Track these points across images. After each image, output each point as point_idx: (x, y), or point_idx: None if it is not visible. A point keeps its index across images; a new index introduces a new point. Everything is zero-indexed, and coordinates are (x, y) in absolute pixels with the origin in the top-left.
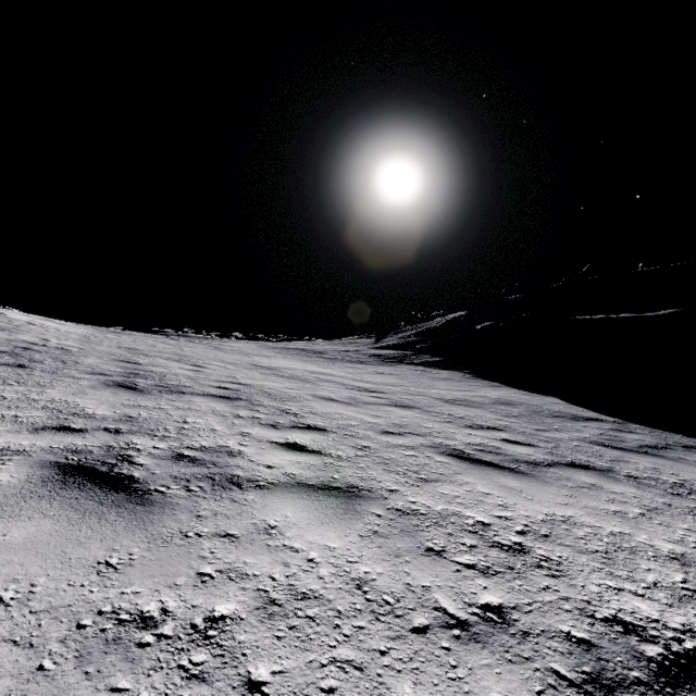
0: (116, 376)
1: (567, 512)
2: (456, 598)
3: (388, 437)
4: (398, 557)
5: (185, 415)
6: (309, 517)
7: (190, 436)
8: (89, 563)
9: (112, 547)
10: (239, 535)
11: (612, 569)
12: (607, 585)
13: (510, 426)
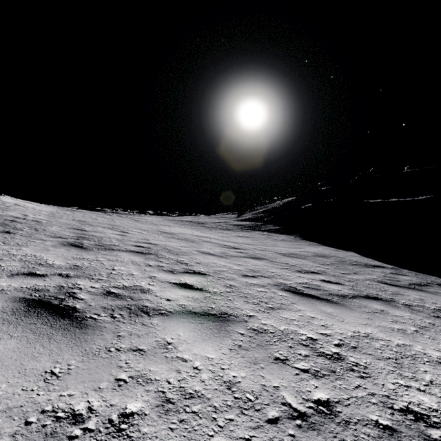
0: (70, 239)
1: (367, 330)
2: (297, 395)
3: (247, 279)
4: (256, 364)
5: (113, 265)
6: (194, 335)
7: (116, 279)
8: (39, 373)
9: (56, 360)
10: (146, 349)
11: (401, 371)
12: (399, 383)
13: (325, 271)
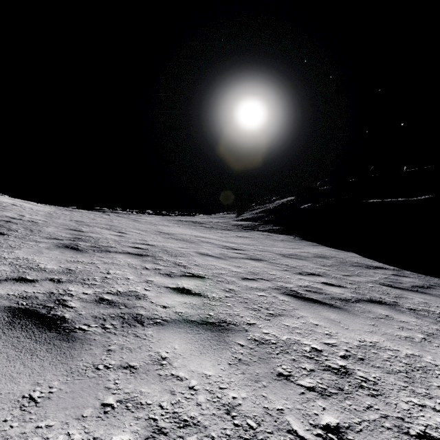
0: (65, 240)
1: (373, 339)
2: (303, 420)
3: (247, 282)
4: (257, 382)
5: (109, 268)
6: (191, 348)
7: (110, 284)
8: (15, 398)
9: (37, 381)
10: (138, 366)
11: (414, 387)
12: (413, 402)
13: (326, 273)
